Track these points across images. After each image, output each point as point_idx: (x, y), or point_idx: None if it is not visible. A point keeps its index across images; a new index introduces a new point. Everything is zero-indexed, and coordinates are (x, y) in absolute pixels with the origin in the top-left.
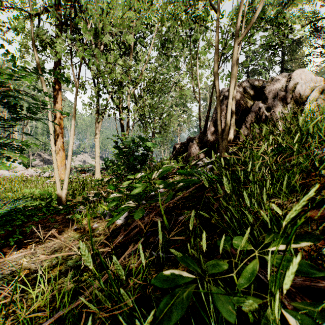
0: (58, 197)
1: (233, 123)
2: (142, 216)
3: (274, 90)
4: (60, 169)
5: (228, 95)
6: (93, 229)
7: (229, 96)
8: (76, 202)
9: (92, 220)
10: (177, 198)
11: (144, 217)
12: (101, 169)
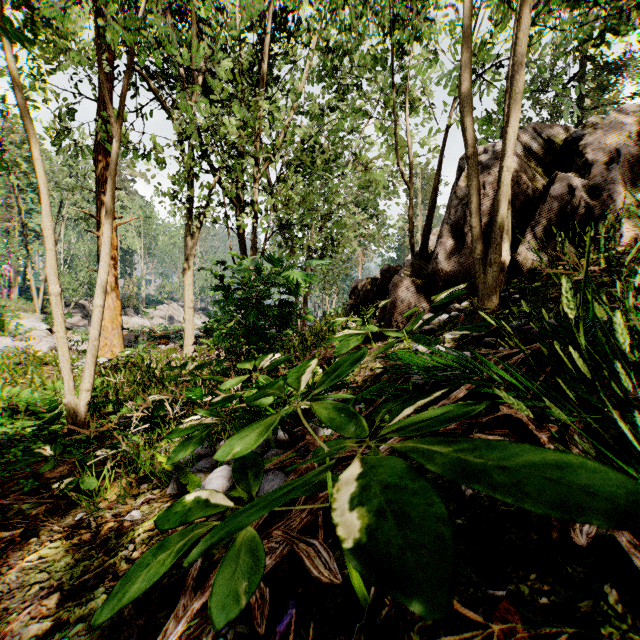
0: (68, 412)
1: (508, 225)
2: (248, 597)
3: (607, 144)
4: (109, 335)
5: (502, 149)
6: (120, 534)
7: (507, 151)
8: (122, 420)
9: (132, 489)
10: (385, 448)
11: (274, 526)
12: (203, 335)
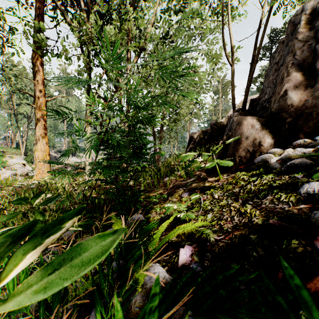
0: None
1: None
2: None
3: None
4: (42, 167)
5: None
6: None
7: None
8: None
9: None
10: None
11: None
12: None
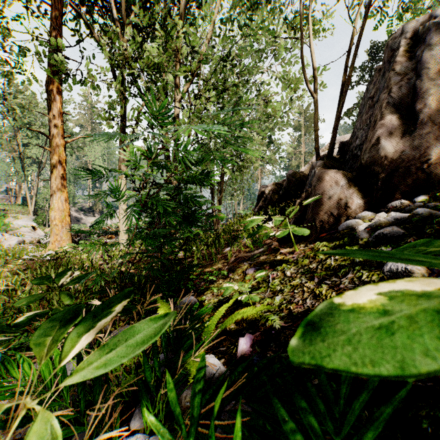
0: None
1: None
2: None
3: None
4: (59, 232)
5: None
6: None
7: None
8: None
9: None
10: None
11: None
12: None
